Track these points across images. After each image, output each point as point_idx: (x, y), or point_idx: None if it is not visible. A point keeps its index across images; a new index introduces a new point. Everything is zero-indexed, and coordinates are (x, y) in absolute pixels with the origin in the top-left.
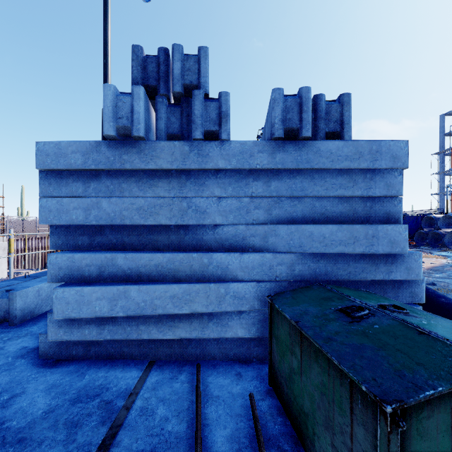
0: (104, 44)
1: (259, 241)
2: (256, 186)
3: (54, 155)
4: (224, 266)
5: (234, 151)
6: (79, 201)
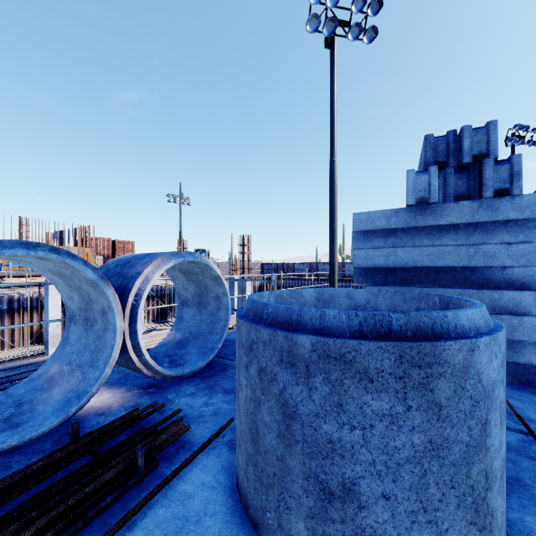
0: (331, 101)
1: None
2: None
3: (365, 221)
4: (515, 302)
5: (526, 203)
6: (380, 251)
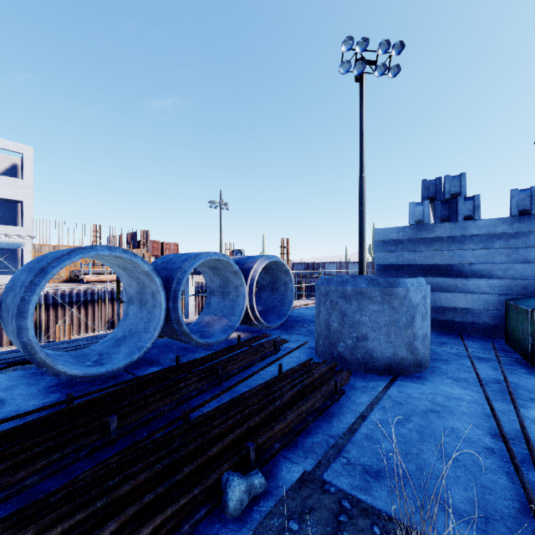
0: (360, 127)
1: (501, 272)
2: (499, 242)
3: (383, 234)
4: (476, 285)
5: (483, 225)
6: (393, 254)
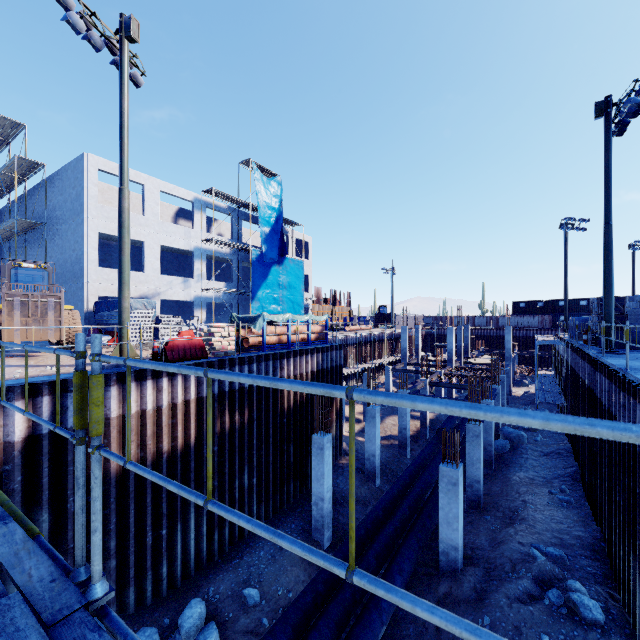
0: (566, 254)
1: None
2: None
3: None
4: None
5: None
6: None
